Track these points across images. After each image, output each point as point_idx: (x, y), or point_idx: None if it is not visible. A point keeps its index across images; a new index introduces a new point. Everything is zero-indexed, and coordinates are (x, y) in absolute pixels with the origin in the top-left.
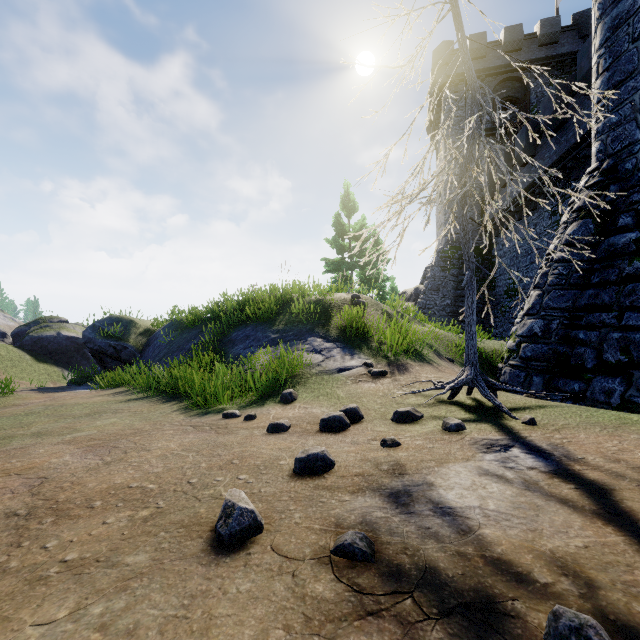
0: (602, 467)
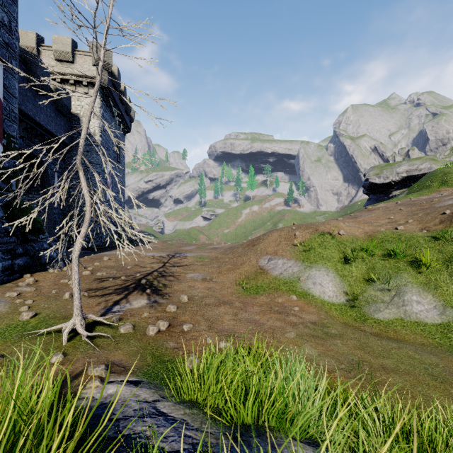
0: (105, 304)
